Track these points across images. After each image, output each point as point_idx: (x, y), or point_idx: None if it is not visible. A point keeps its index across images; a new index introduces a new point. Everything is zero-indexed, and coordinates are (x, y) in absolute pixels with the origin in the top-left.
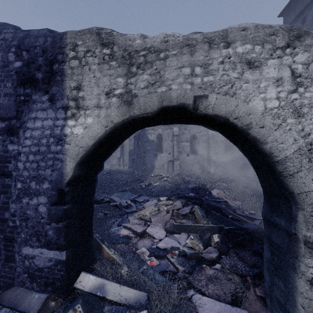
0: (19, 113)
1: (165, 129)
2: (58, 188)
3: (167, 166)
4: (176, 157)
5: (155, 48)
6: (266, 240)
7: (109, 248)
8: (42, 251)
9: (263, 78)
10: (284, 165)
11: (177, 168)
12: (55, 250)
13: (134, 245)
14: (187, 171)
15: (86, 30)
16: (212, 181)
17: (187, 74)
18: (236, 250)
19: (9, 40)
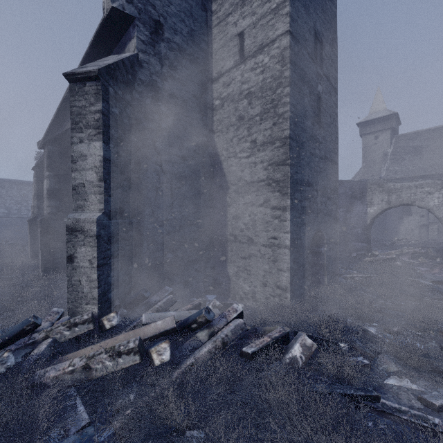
0: (351, 206)
1: None
2: (365, 226)
3: (419, 231)
4: (432, 220)
5: (398, 189)
6: None
7: None
8: (359, 243)
9: (433, 197)
10: (440, 219)
11: (433, 234)
12: (363, 243)
13: None
14: None
15: (374, 183)
16: None
17: (408, 196)
18: None
19: (346, 186)
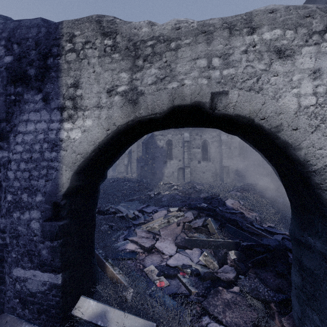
0: (10, 115)
1: (175, 134)
2: (53, 201)
3: (178, 174)
4: (186, 164)
5: (164, 37)
6: (294, 263)
7: (113, 266)
8: (35, 273)
9: (296, 69)
10: (323, 176)
11: (187, 176)
12: (49, 272)
13: (141, 261)
14: (198, 179)
15: (85, 17)
16: (225, 190)
17: (203, 67)
18: (256, 270)
19: None
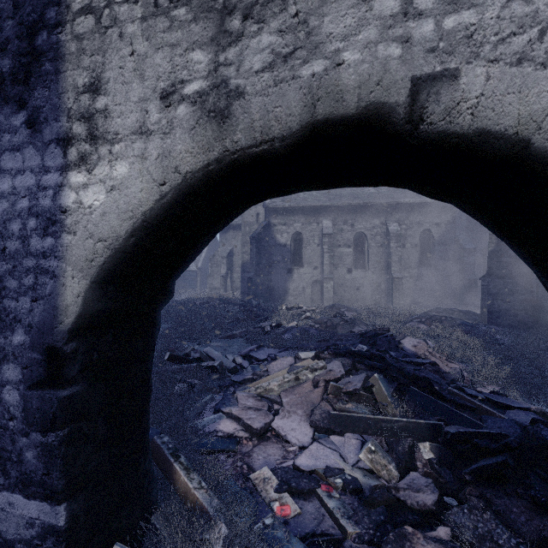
0: None
1: (306, 223)
2: (47, 345)
3: (312, 291)
4: (327, 274)
5: None
6: None
7: (188, 471)
8: (13, 499)
9: None
10: None
11: (329, 296)
12: (41, 499)
13: (245, 458)
14: (347, 300)
15: None
16: (397, 319)
17: (390, 14)
18: (483, 489)
19: None
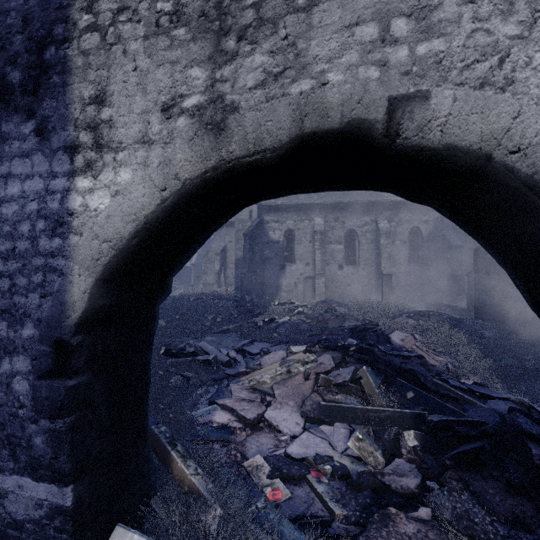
0: None
1: (299, 220)
2: (55, 338)
3: (304, 287)
4: (319, 270)
5: None
6: None
7: (185, 459)
8: (22, 482)
9: None
10: None
11: (321, 291)
12: (49, 482)
13: (239, 447)
14: (338, 296)
15: None
16: (387, 314)
17: (370, 40)
18: (462, 473)
19: None
